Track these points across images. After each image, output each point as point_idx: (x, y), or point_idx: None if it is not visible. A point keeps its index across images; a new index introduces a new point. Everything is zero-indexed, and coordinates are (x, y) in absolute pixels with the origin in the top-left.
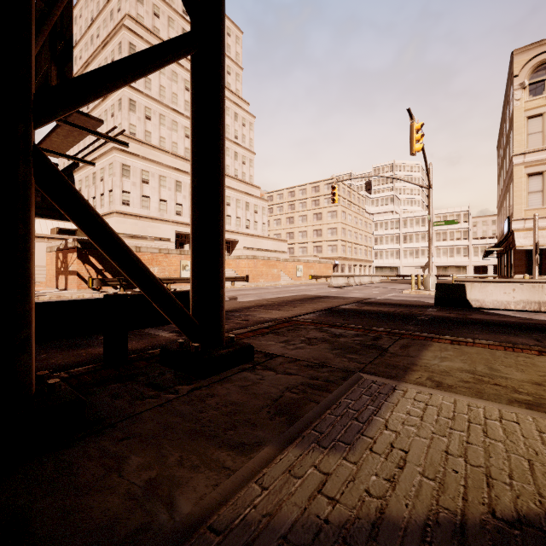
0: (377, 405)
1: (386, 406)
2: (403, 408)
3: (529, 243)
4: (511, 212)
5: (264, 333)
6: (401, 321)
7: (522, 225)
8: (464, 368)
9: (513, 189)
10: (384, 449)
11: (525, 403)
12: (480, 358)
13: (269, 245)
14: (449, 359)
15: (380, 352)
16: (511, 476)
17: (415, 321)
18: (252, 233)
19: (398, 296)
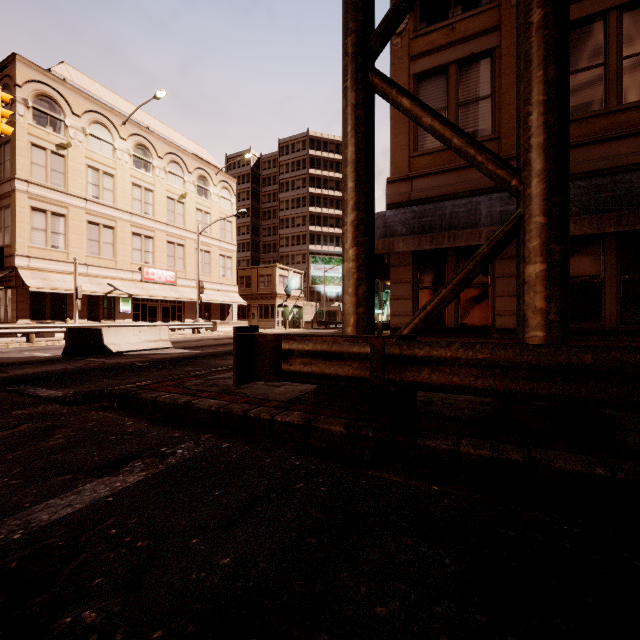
0: None
1: None
2: None
3: (42, 285)
4: (5, 244)
5: (227, 393)
6: (154, 368)
7: (27, 263)
8: None
9: (14, 218)
10: None
11: None
12: None
13: None
14: None
15: None
16: None
17: (159, 366)
18: None
19: None
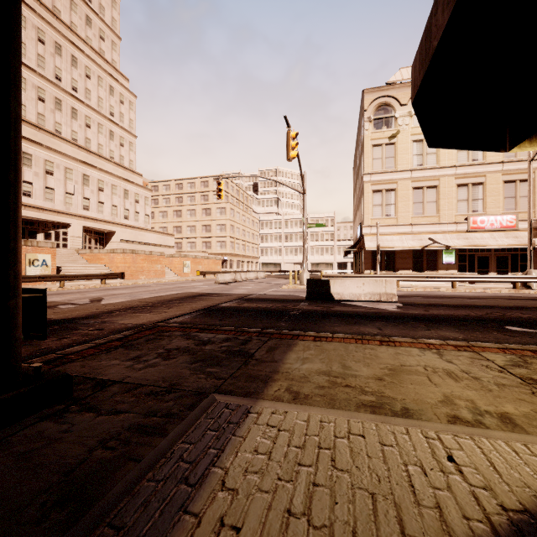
0: (221, 445)
1: (233, 444)
2: (252, 442)
3: (374, 245)
4: (362, 220)
5: (113, 347)
6: (275, 317)
7: (369, 231)
8: (322, 370)
9: (363, 202)
10: (209, 534)
11: (370, 405)
12: (336, 355)
13: (153, 238)
14: (310, 360)
15: (245, 360)
16: (355, 532)
17: (287, 316)
18: (133, 224)
19: (278, 291)
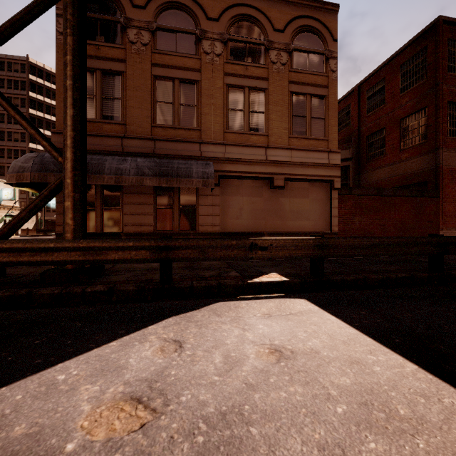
0: None
1: None
2: None
3: None
4: None
5: None
6: None
7: None
8: None
9: None
10: None
11: None
12: None
13: None
14: None
15: None
16: None
17: None
18: None
19: None
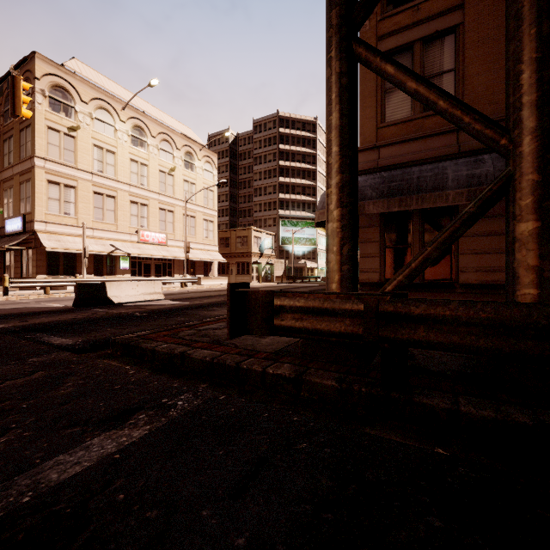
0: None
1: None
2: None
3: (56, 246)
4: (26, 211)
5: (218, 343)
6: (151, 318)
7: (45, 227)
8: None
9: (34, 189)
10: None
11: None
12: None
13: None
14: None
15: None
16: None
17: (155, 316)
18: None
19: None
